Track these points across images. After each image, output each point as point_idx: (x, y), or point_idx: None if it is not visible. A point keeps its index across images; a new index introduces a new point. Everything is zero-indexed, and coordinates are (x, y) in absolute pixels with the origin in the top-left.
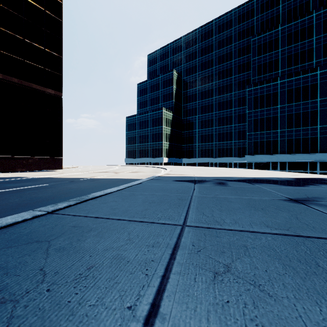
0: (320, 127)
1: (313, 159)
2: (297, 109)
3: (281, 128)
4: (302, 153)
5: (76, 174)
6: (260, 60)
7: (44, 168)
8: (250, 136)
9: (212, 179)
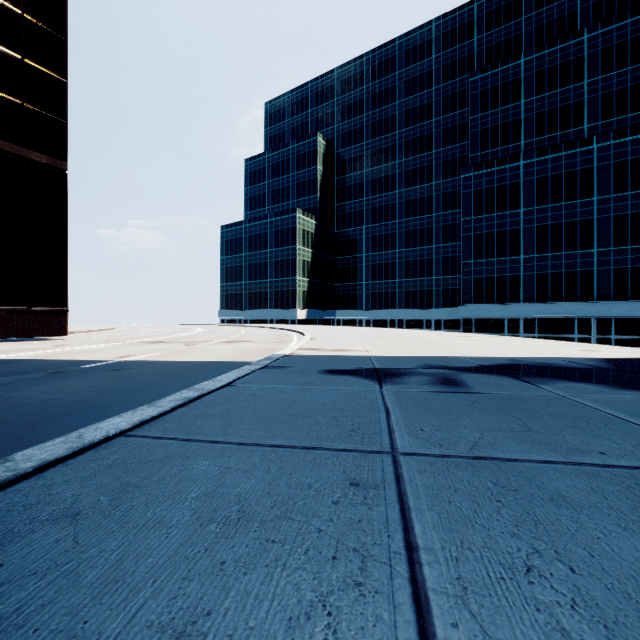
0: (598, 251)
1: (585, 312)
2: (555, 216)
3: (526, 253)
4: (564, 300)
5: (92, 348)
6: (485, 120)
7: (22, 334)
8: (468, 267)
9: (415, 364)
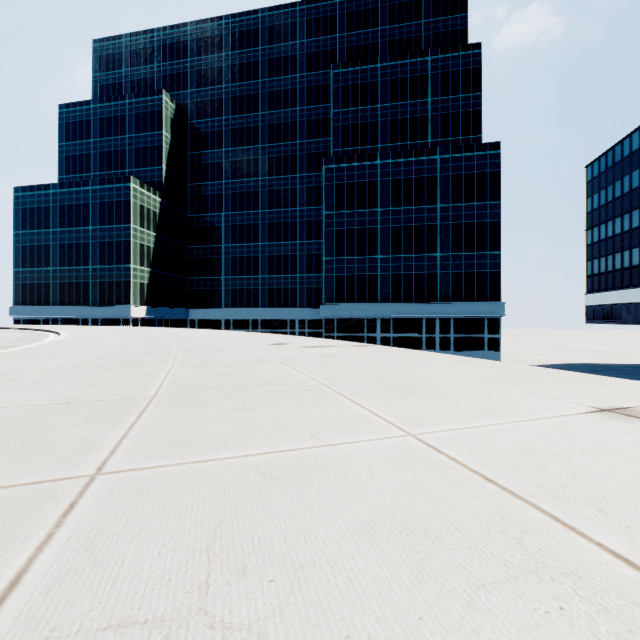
0: (441, 256)
1: (431, 312)
2: (407, 219)
3: (382, 252)
4: (415, 301)
5: None
6: (347, 117)
7: None
8: (330, 264)
9: None
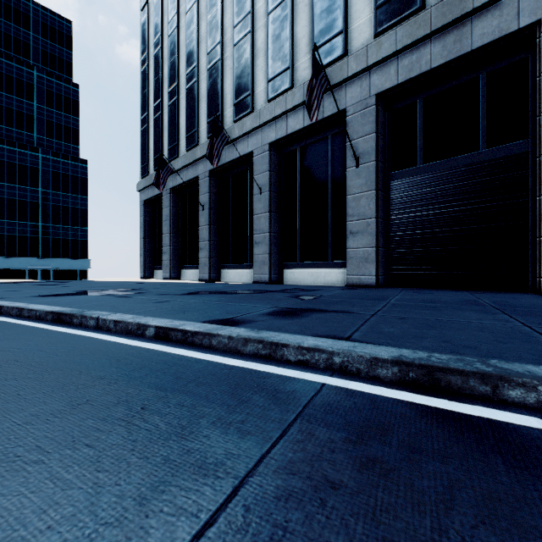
0: (43, 225)
1: (34, 265)
2: (11, 193)
3: None
4: (19, 256)
5: None
6: None
7: None
8: None
9: None
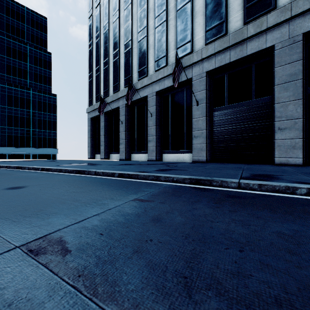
0: (33, 130)
1: (28, 151)
2: (16, 113)
3: (2, 125)
4: (20, 147)
5: None
6: None
7: None
8: None
9: None
